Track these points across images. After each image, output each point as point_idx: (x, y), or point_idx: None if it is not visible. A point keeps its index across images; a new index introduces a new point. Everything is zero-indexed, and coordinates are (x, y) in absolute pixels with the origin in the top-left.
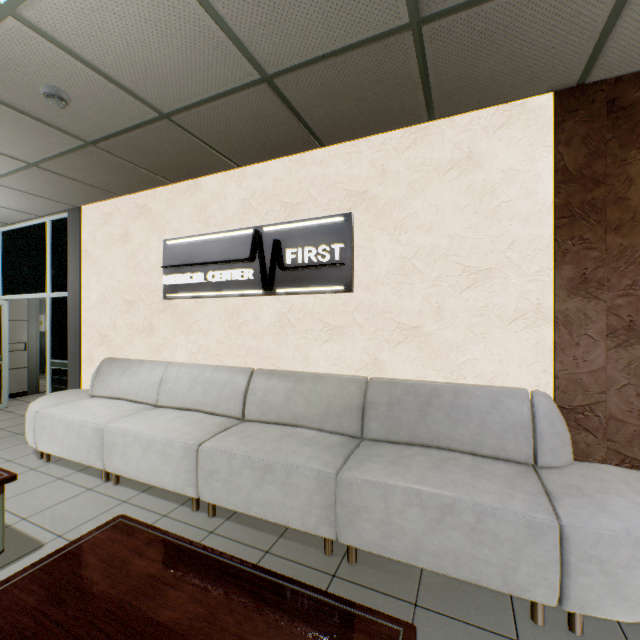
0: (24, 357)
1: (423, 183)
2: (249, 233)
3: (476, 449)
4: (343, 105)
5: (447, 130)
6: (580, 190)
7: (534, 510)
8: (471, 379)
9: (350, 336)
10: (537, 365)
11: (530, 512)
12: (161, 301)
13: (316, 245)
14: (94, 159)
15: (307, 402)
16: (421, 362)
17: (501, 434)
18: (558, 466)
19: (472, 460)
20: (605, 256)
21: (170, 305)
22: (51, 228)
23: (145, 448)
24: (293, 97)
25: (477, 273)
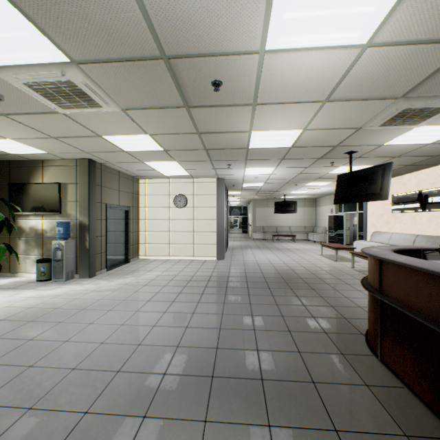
0: (348, 232)
1: None
2: (417, 192)
3: None
4: (435, 162)
5: None
6: None
7: None
8: None
9: None
10: None
11: None
12: (390, 214)
13: (438, 196)
14: None
15: (431, 244)
16: None
17: None
18: None
19: None
20: None
21: (393, 215)
22: None
23: None
24: (417, 164)
25: None
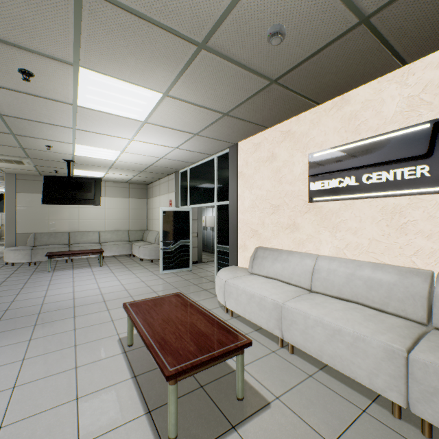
0: (196, 241)
1: None
2: (421, 129)
3: None
4: None
5: None
6: None
7: None
8: None
9: None
10: None
11: None
12: (304, 204)
13: None
14: (268, 97)
15: None
16: None
17: None
18: None
19: None
20: None
21: (313, 207)
22: (216, 161)
23: (329, 334)
24: None
25: None
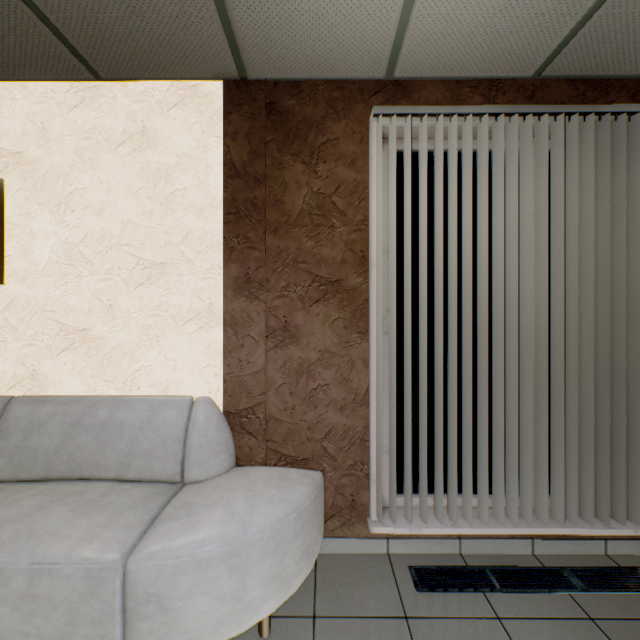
0: None
1: (94, 154)
2: None
3: (123, 474)
4: None
5: (121, 96)
6: (245, 187)
7: (105, 552)
8: (146, 389)
9: (1, 342)
10: (210, 369)
11: (96, 557)
12: None
13: None
14: None
15: None
16: (91, 372)
17: (151, 452)
18: (206, 478)
19: (105, 490)
20: (265, 257)
21: None
22: None
23: None
24: None
25: (152, 267)
